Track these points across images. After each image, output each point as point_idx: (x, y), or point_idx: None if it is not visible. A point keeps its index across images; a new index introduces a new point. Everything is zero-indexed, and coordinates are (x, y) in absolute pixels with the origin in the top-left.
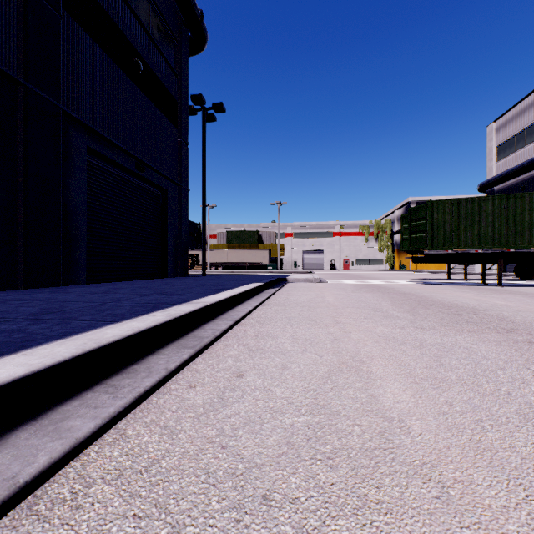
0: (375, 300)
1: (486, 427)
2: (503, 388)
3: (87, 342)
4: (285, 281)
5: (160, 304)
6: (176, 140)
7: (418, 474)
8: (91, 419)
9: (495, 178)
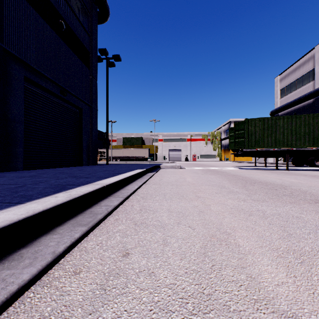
0: (218, 180)
1: None
2: None
3: None
4: (159, 168)
5: (68, 185)
6: (89, 77)
7: None
8: None
9: (279, 108)
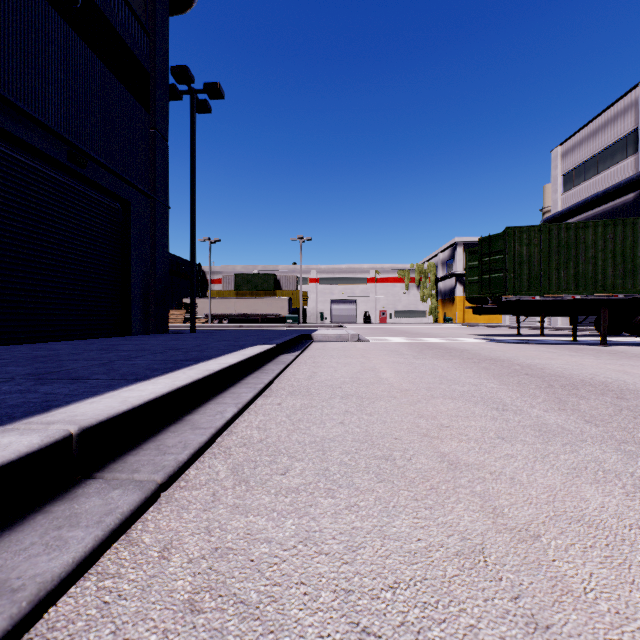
0: (466, 376)
1: None
2: None
3: None
4: (310, 340)
5: None
6: (147, 131)
7: None
8: None
9: (562, 212)
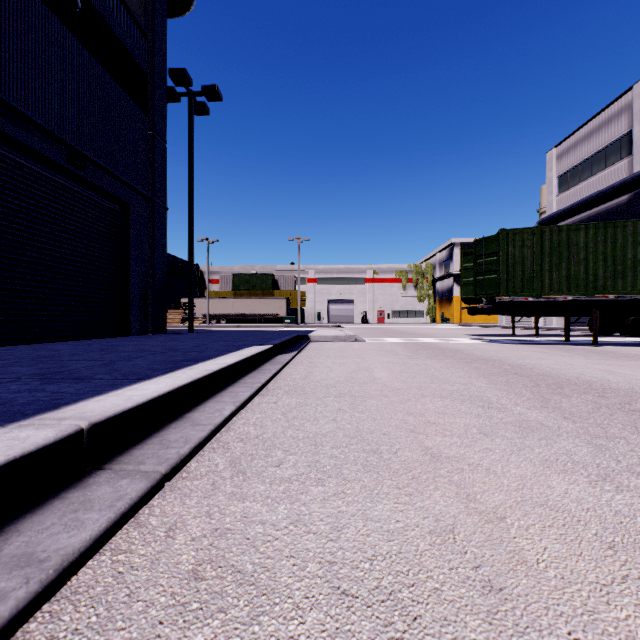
0: (457, 376)
1: None
2: None
3: None
4: (307, 340)
5: None
6: (146, 133)
7: None
8: None
9: (557, 213)
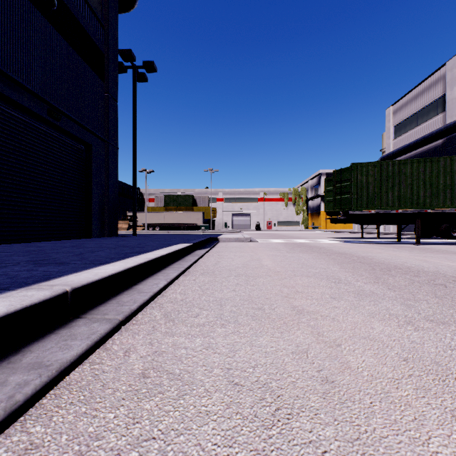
0: (319, 264)
1: None
2: None
3: None
4: (217, 241)
5: None
6: (103, 94)
7: None
8: None
9: (393, 152)
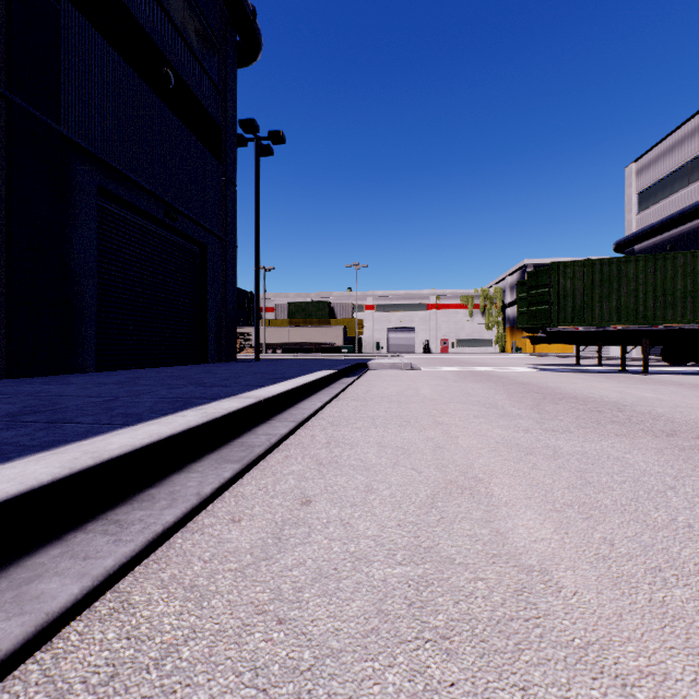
0: (485, 393)
1: (669, 580)
2: (680, 517)
3: (79, 456)
4: (366, 368)
5: (195, 399)
6: (220, 180)
7: (582, 663)
8: (75, 578)
9: (635, 234)
